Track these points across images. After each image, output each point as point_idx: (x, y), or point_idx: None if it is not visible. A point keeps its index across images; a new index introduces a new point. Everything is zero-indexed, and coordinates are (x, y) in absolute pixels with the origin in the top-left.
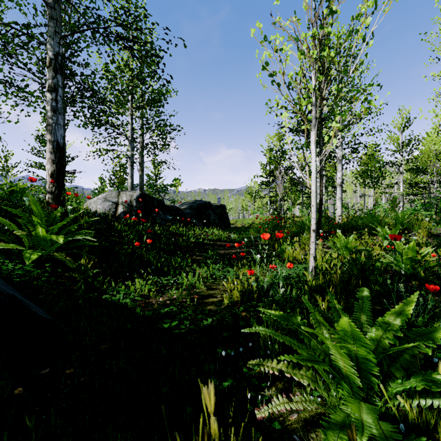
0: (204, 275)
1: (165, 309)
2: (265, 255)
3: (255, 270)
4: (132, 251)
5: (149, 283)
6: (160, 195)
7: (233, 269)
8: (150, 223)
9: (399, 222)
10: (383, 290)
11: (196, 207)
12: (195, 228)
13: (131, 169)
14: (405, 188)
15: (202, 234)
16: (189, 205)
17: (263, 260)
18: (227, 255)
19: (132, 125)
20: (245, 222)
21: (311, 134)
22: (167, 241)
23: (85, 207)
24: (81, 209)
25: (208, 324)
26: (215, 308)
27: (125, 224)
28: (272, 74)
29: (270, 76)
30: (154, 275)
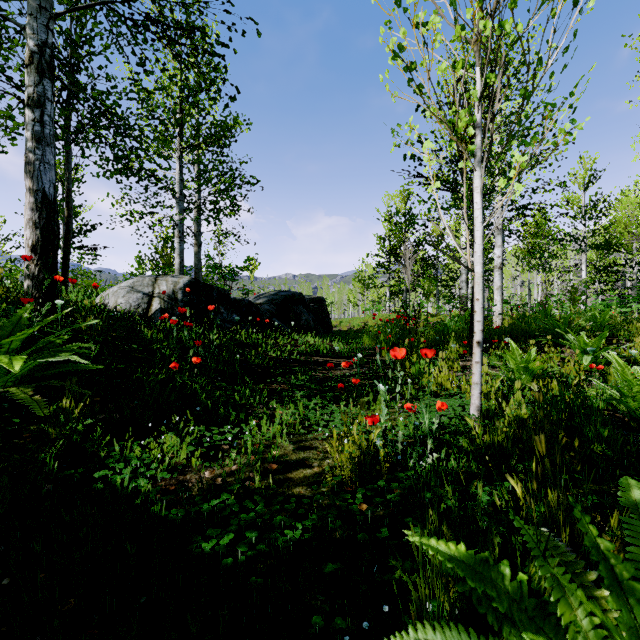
0: (291, 421)
1: (210, 503)
2: (398, 389)
3: (378, 409)
4: (167, 378)
5: (189, 442)
6: (225, 282)
7: (339, 406)
8: (205, 327)
9: (597, 326)
10: (612, 452)
11: (279, 302)
12: (277, 334)
13: (180, 242)
14: (589, 273)
15: (288, 344)
16: (268, 298)
17: (388, 390)
18: (328, 380)
19: (181, 175)
20: (354, 323)
21: (475, 176)
22: (228, 359)
23: (98, 301)
24: (88, 304)
25: (294, 539)
26: (308, 492)
27: (162, 330)
28: (410, 66)
29: (406, 71)
30: (199, 423)
